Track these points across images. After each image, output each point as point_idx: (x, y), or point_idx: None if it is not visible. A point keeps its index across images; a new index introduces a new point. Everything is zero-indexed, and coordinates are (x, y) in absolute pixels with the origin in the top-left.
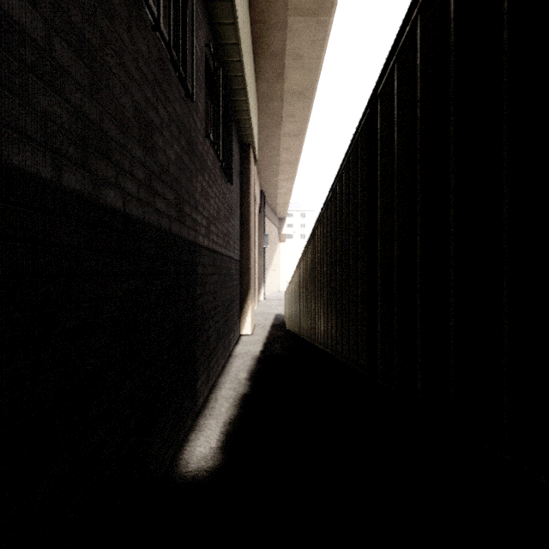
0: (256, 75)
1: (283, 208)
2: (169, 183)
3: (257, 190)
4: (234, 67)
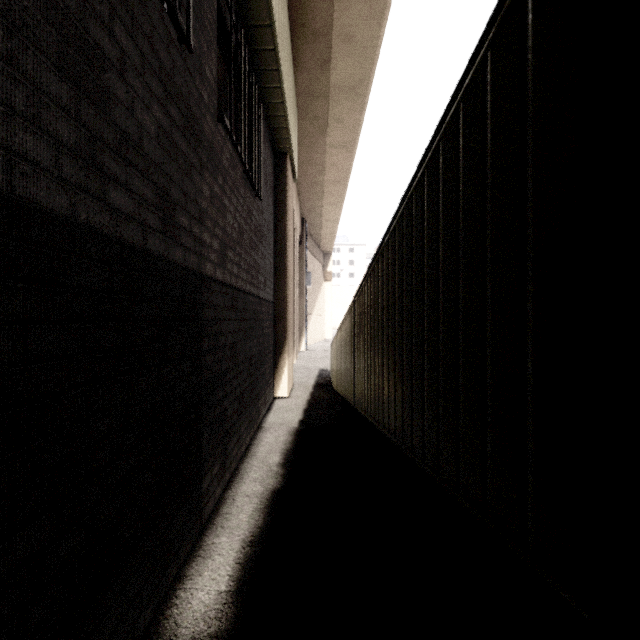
0: (295, 62)
1: (329, 241)
2: (142, 167)
3: (297, 217)
4: (263, 35)
